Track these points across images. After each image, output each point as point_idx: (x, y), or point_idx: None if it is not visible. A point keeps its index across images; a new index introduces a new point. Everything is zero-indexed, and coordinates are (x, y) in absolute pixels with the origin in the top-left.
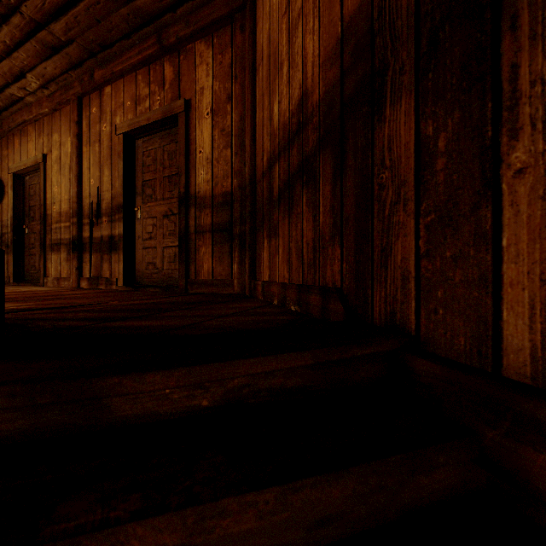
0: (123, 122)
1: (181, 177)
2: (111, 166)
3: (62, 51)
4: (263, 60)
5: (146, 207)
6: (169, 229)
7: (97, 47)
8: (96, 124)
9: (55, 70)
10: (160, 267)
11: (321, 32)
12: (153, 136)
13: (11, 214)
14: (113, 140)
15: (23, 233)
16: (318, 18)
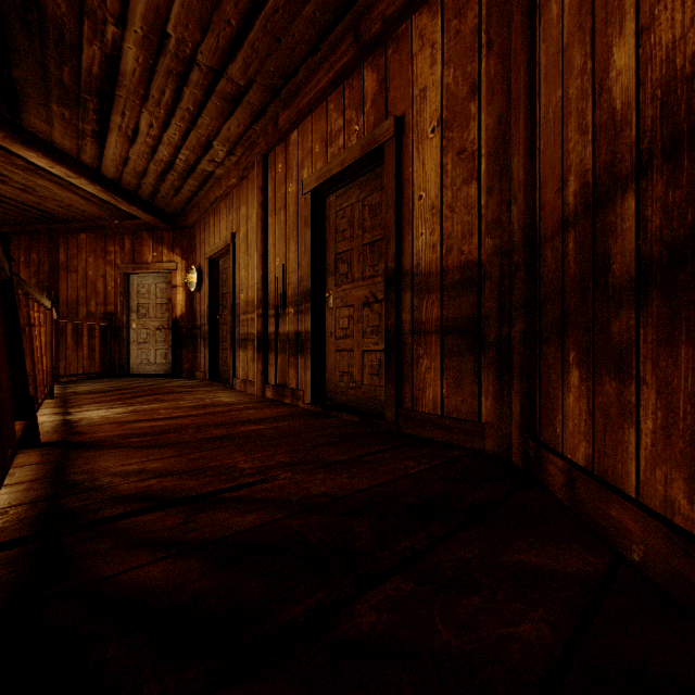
0: (310, 175)
1: (388, 243)
2: (297, 239)
3: (243, 101)
4: None
5: (339, 291)
6: (370, 323)
7: (280, 80)
8: (282, 185)
9: (238, 128)
10: (359, 380)
11: None
12: (349, 187)
13: (207, 304)
14: (300, 202)
15: (217, 324)
16: None
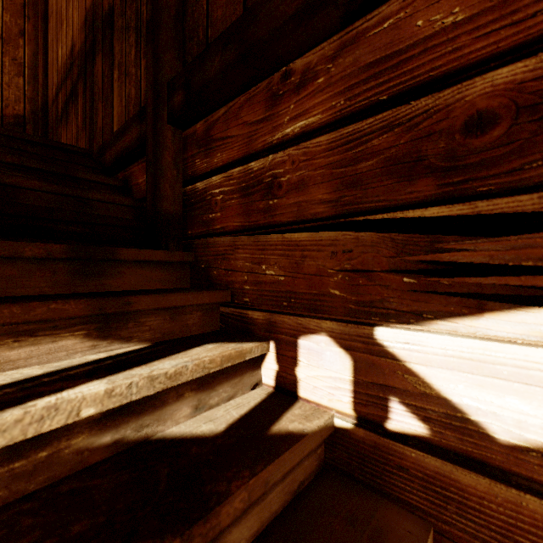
0: None
1: None
2: None
3: None
4: (53, 14)
5: None
6: None
7: None
8: None
9: None
10: None
11: (79, 11)
12: None
13: None
14: None
15: None
16: (78, 2)
